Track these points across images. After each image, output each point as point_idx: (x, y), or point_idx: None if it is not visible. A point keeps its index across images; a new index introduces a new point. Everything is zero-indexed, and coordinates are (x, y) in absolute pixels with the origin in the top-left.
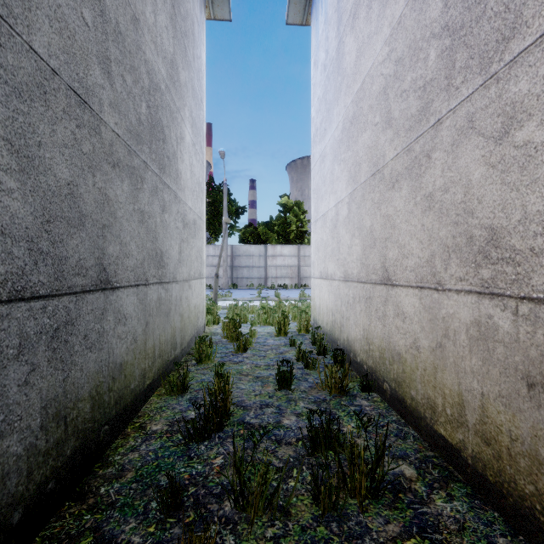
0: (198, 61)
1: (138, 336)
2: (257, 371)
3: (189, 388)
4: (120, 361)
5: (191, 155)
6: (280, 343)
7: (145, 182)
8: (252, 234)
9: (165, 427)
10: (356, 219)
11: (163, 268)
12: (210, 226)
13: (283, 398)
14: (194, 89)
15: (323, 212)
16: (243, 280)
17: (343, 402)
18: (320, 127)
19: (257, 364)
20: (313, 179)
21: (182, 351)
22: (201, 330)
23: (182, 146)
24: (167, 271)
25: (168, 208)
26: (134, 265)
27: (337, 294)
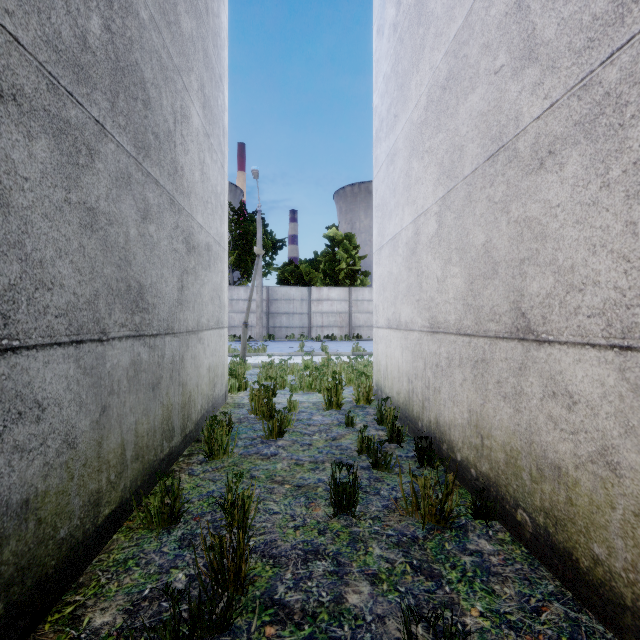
0: (215, 20)
1: (81, 434)
2: (299, 473)
3: (185, 513)
4: (22, 496)
5: (202, 148)
6: (332, 421)
7: (100, 158)
8: (292, 273)
9: (119, 620)
10: (454, 236)
11: (145, 311)
12: (241, 264)
13: (343, 534)
14: (207, 55)
15: (392, 235)
16: (281, 330)
17: (448, 544)
18: (388, 114)
19: (299, 459)
20: (375, 192)
21: (185, 438)
22: (219, 400)
23: (185, 129)
24: (152, 317)
25: (156, 217)
26: (69, 305)
27: (418, 352)
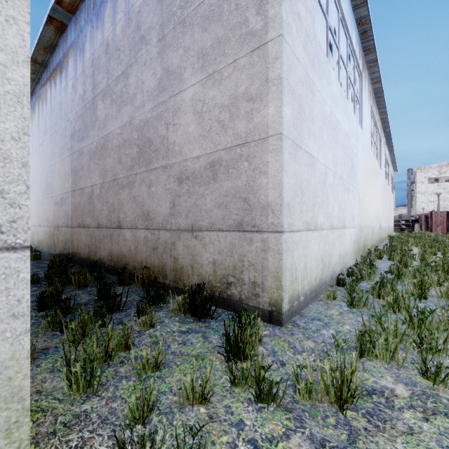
0: None
1: None
2: None
3: None
4: None
5: None
6: None
7: None
8: None
9: None
10: (36, 209)
11: None
12: None
13: None
14: None
15: None
16: None
17: None
18: None
19: None
20: None
21: None
22: None
23: None
24: None
25: None
26: None
27: (32, 231)
